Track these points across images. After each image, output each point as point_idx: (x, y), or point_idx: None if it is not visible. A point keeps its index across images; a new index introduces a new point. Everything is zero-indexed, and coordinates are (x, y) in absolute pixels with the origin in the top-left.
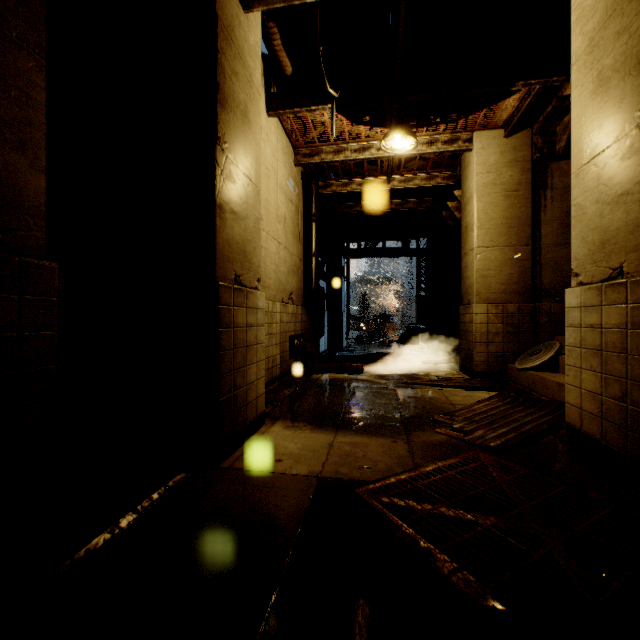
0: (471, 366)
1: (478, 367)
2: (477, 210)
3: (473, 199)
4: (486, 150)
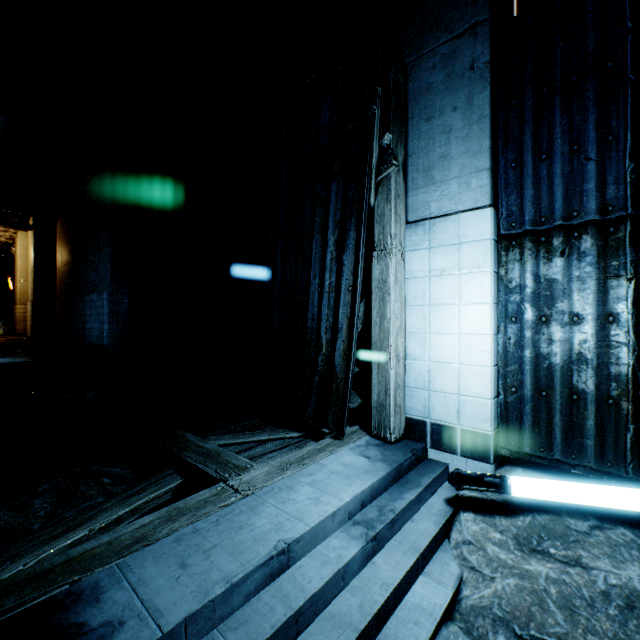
0: (17, 332)
1: (21, 332)
2: (20, 264)
3: (18, 259)
4: (25, 240)
